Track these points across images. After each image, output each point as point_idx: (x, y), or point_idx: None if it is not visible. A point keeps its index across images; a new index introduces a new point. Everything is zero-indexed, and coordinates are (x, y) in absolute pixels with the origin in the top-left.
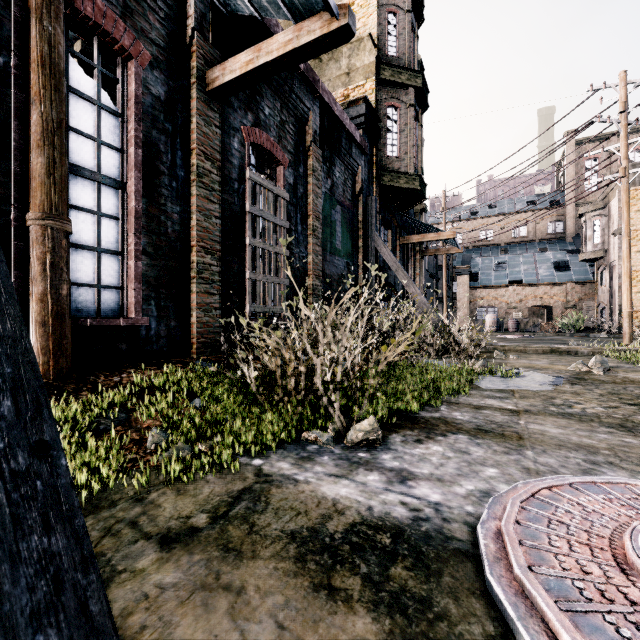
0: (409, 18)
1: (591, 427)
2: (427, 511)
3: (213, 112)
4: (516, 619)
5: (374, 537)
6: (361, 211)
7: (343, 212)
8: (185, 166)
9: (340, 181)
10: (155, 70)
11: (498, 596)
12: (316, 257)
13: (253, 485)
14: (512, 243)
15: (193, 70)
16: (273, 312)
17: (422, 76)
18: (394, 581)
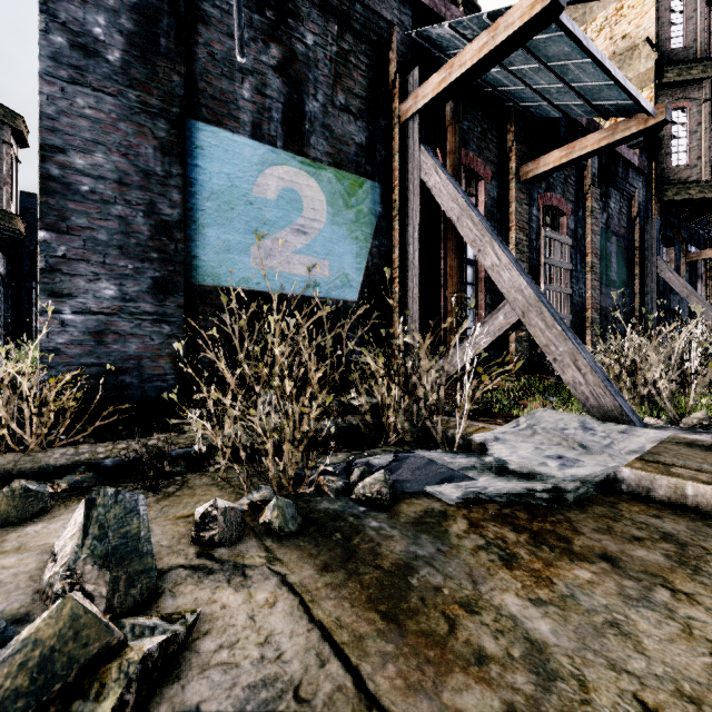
0: None
1: None
2: None
3: (523, 194)
4: None
5: None
6: (637, 236)
7: (618, 242)
8: (506, 240)
9: (615, 211)
10: (492, 181)
11: None
12: (594, 292)
13: None
14: None
15: (512, 169)
16: None
17: None
18: None
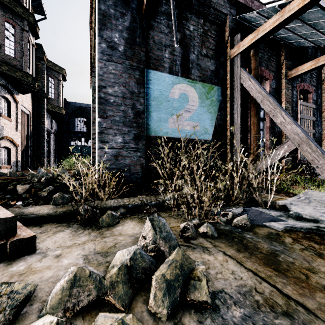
0: None
1: None
2: None
3: (289, 85)
4: None
5: None
6: None
7: None
8: None
9: None
10: (273, 80)
11: None
12: None
13: None
14: None
15: (283, 73)
16: None
17: None
18: None
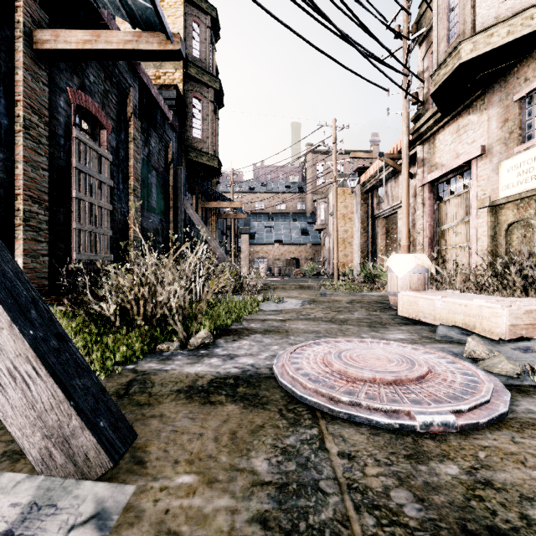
0: (209, 33)
1: (318, 323)
2: (248, 367)
3: (40, 69)
4: (292, 387)
5: (225, 382)
6: (172, 178)
7: (158, 177)
8: (9, 115)
9: (155, 150)
10: None
11: (285, 384)
12: (136, 213)
13: (136, 377)
14: (276, 213)
15: (19, 24)
16: (98, 259)
17: (219, 82)
18: (240, 392)
